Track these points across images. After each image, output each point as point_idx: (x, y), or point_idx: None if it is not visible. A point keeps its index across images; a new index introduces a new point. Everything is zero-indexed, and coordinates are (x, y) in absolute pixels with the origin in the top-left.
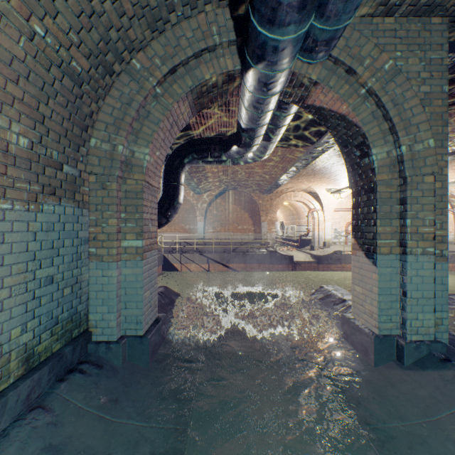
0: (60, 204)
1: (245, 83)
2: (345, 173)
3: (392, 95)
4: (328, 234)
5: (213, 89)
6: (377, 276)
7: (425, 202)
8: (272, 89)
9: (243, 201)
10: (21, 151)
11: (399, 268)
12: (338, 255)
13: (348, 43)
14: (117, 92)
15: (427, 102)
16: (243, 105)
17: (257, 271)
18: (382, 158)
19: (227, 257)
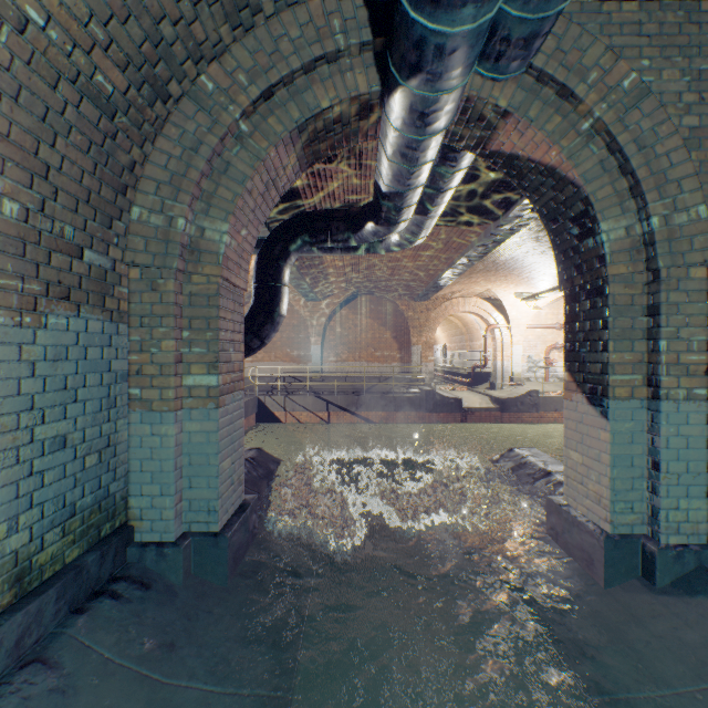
0: (78, 315)
1: (388, 115)
2: (545, 268)
3: (636, 132)
4: (518, 364)
5: (335, 127)
6: (610, 436)
7: (691, 312)
8: (433, 123)
9: (383, 313)
10: (7, 223)
11: (646, 422)
12: (534, 398)
13: (560, 45)
14: (176, 129)
15: (694, 143)
16: (384, 153)
17: (405, 423)
18: (618, 239)
19: (357, 400)
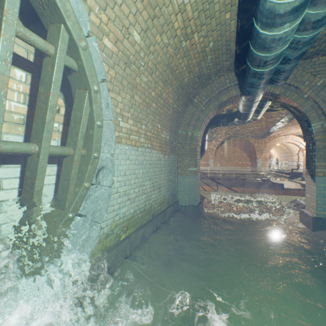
0: (172, 155)
1: (241, 99)
2: None
3: (322, 97)
4: None
5: (226, 102)
6: (315, 187)
7: None
8: (255, 101)
9: (242, 144)
10: (168, 140)
11: None
12: None
13: (295, 76)
14: (188, 112)
15: None
16: (240, 105)
17: (253, 193)
18: (318, 128)
19: (230, 182)
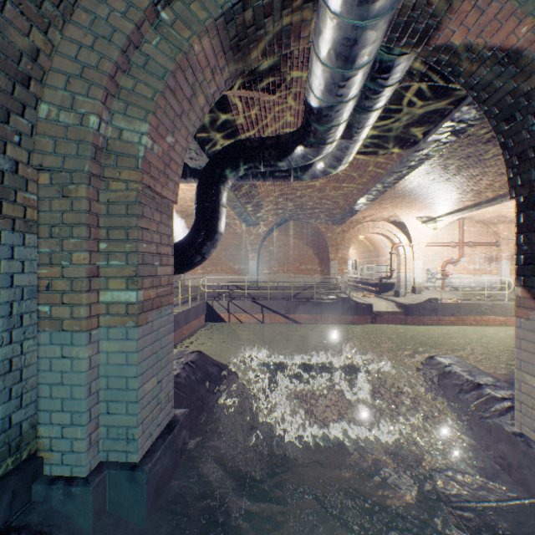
0: None
1: None
2: (447, 194)
3: None
4: (419, 276)
5: (265, 21)
6: None
7: None
8: None
9: (307, 234)
10: None
11: None
12: (434, 304)
13: None
14: (86, 15)
15: None
16: (317, 56)
17: (325, 323)
18: None
19: (286, 305)
